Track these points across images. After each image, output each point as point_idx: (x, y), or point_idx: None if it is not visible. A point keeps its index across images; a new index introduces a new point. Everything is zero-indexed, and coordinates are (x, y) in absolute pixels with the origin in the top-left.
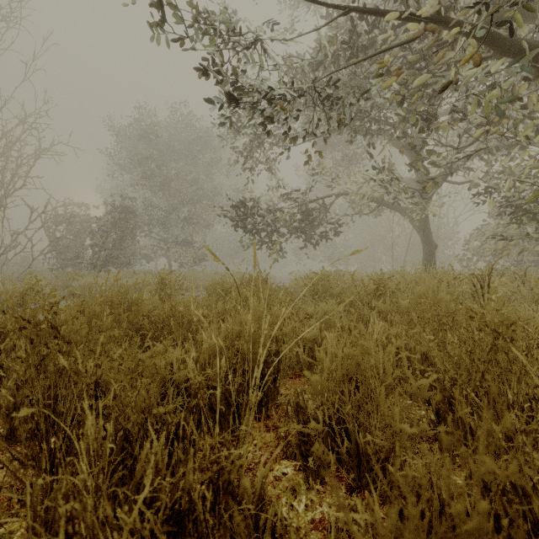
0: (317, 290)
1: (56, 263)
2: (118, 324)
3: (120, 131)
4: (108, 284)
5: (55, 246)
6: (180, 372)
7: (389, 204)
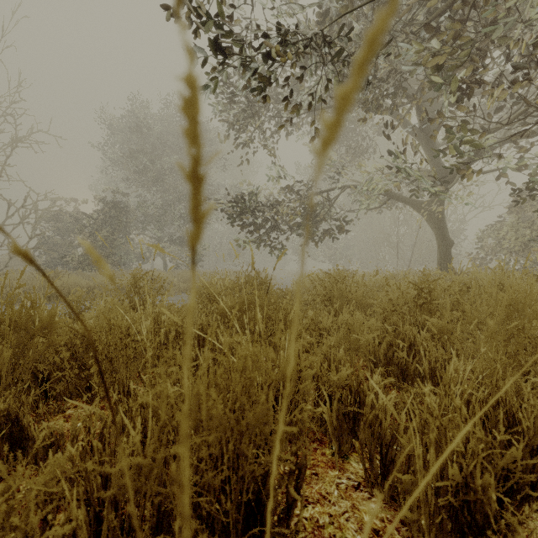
0: (331, 296)
1: (44, 262)
2: (3, 366)
3: (113, 124)
4: (91, 285)
5: (43, 244)
6: (45, 537)
7: (400, 197)
